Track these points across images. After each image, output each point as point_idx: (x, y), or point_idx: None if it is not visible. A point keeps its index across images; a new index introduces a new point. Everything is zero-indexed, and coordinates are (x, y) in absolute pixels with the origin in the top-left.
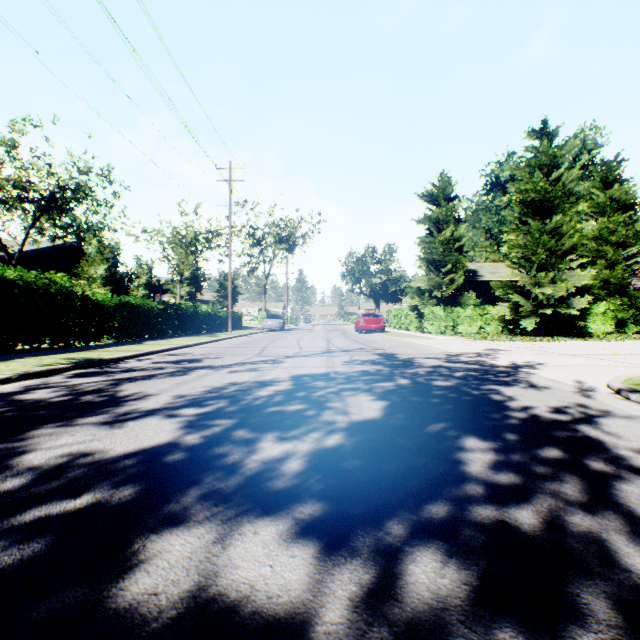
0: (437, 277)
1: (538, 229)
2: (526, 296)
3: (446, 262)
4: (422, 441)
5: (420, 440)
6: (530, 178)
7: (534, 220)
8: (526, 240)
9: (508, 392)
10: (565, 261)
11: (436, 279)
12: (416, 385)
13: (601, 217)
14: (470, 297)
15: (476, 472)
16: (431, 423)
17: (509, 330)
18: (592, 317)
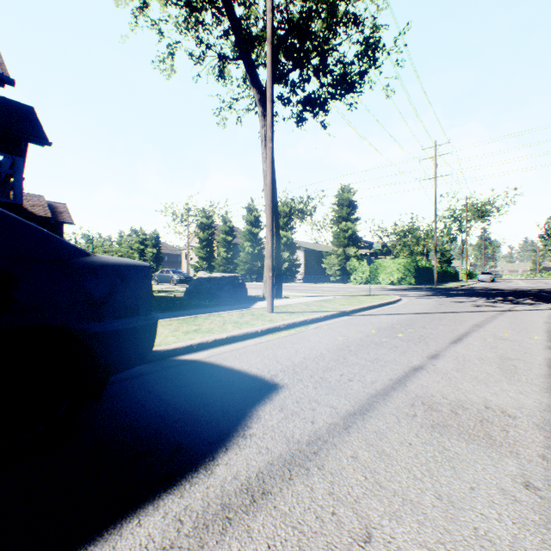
0: None
1: None
2: None
3: None
4: None
5: None
6: None
7: None
8: None
9: None
10: None
11: None
12: None
13: None
14: None
15: None
16: None
17: None
18: None
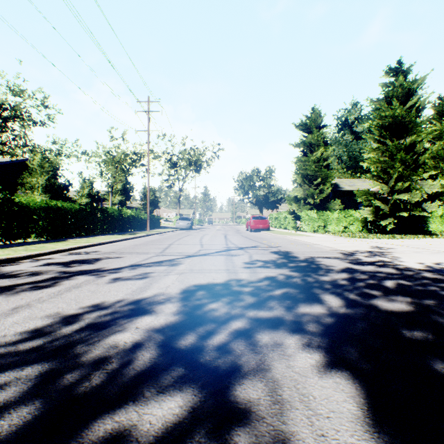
0: (310, 188)
1: (395, 147)
2: (384, 202)
3: (317, 176)
4: None
5: None
6: (387, 107)
7: (391, 141)
8: (384, 157)
9: None
10: (419, 173)
11: (310, 189)
12: (360, 311)
13: (438, 141)
14: (336, 203)
15: None
16: None
17: (367, 229)
18: (432, 219)
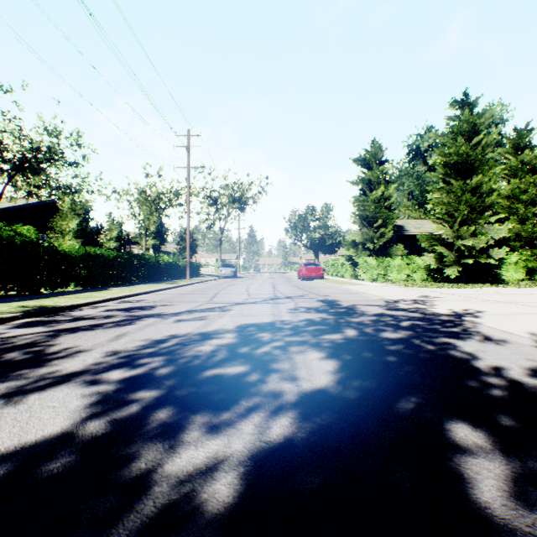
0: (369, 231)
1: (460, 188)
2: (449, 247)
3: (377, 218)
4: (396, 430)
5: (393, 428)
6: (453, 143)
7: (456, 180)
8: (449, 198)
9: (466, 347)
10: (485, 216)
11: (369, 233)
12: (366, 338)
13: (513, 178)
14: (398, 249)
15: (498, 505)
16: (398, 395)
17: (433, 277)
18: (506, 266)
